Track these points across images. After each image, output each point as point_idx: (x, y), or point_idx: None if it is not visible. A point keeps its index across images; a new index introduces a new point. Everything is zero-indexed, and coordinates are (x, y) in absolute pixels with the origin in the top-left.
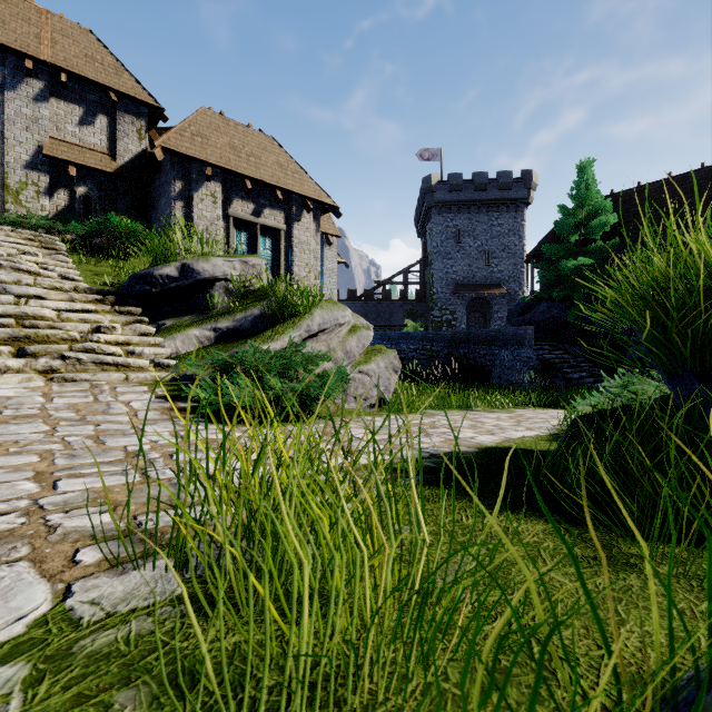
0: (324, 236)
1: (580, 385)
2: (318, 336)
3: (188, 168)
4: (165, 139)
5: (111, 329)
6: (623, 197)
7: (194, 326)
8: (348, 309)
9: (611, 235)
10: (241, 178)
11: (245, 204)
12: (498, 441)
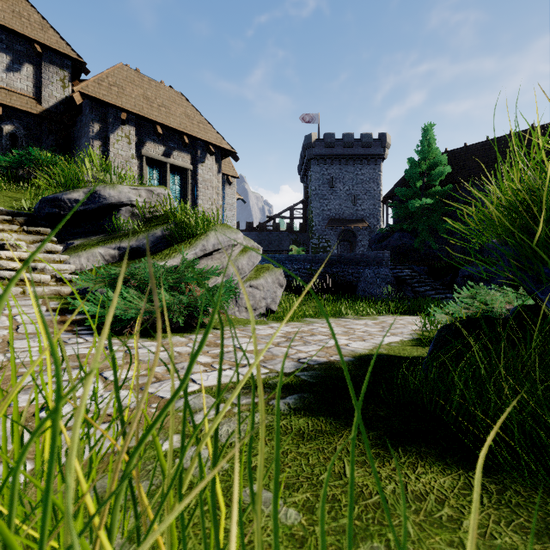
0: (225, 177)
1: (425, 296)
2: (213, 255)
3: (105, 113)
4: (83, 86)
5: (16, 247)
6: (454, 154)
7: (99, 245)
8: (240, 233)
9: (445, 182)
10: (153, 124)
11: (156, 146)
12: (370, 347)
